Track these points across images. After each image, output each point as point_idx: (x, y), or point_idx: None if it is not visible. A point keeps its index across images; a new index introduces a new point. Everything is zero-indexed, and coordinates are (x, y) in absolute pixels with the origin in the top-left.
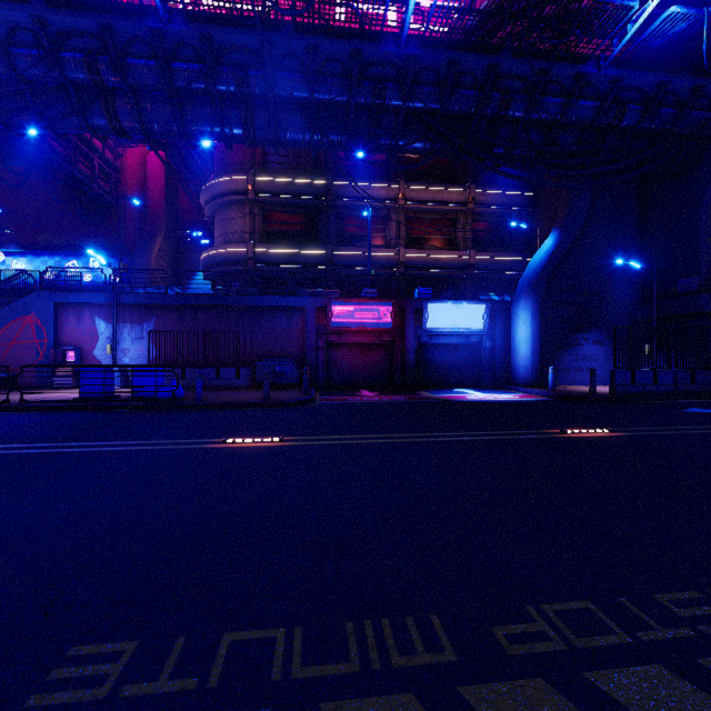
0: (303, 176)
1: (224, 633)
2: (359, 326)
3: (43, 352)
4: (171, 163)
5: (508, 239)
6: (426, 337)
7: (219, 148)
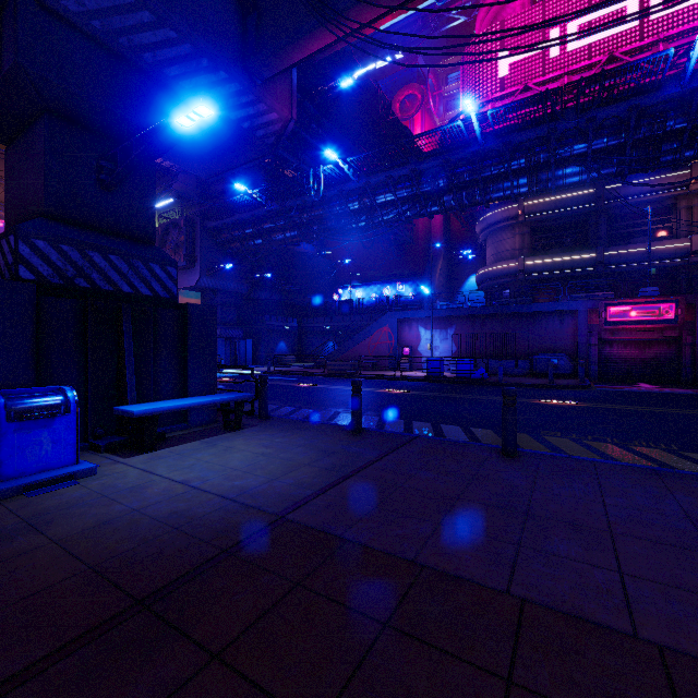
0: (571, 190)
1: (587, 436)
2: (636, 323)
3: (392, 349)
4: None
5: None
6: None
7: None
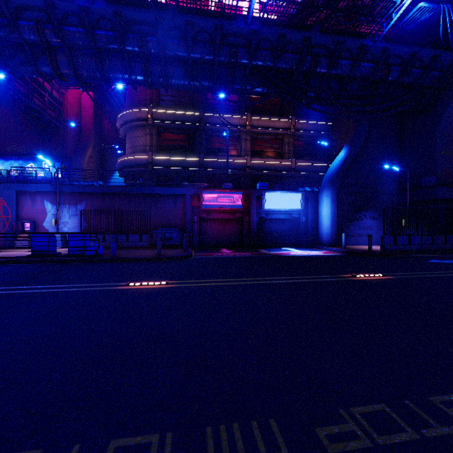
0: (184, 109)
1: (111, 440)
2: (220, 207)
3: (8, 224)
4: (98, 100)
5: (316, 152)
6: (264, 214)
7: (129, 90)
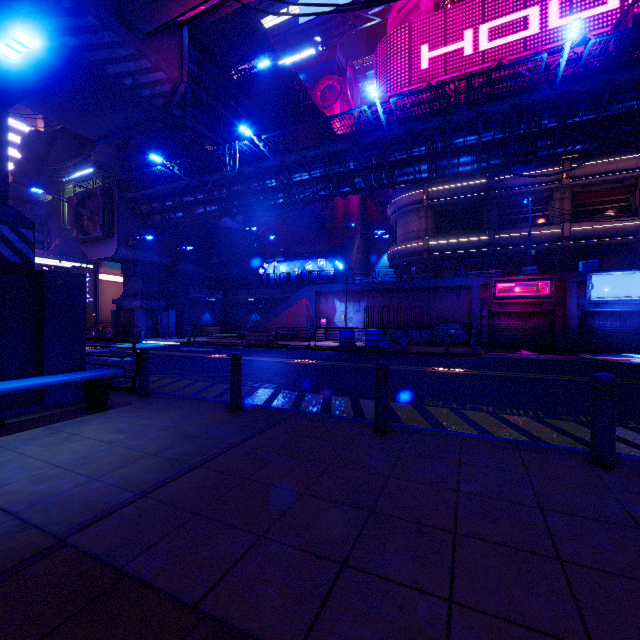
0: (468, 179)
1: (466, 404)
2: (519, 298)
3: (310, 320)
4: None
5: None
6: (590, 305)
7: None
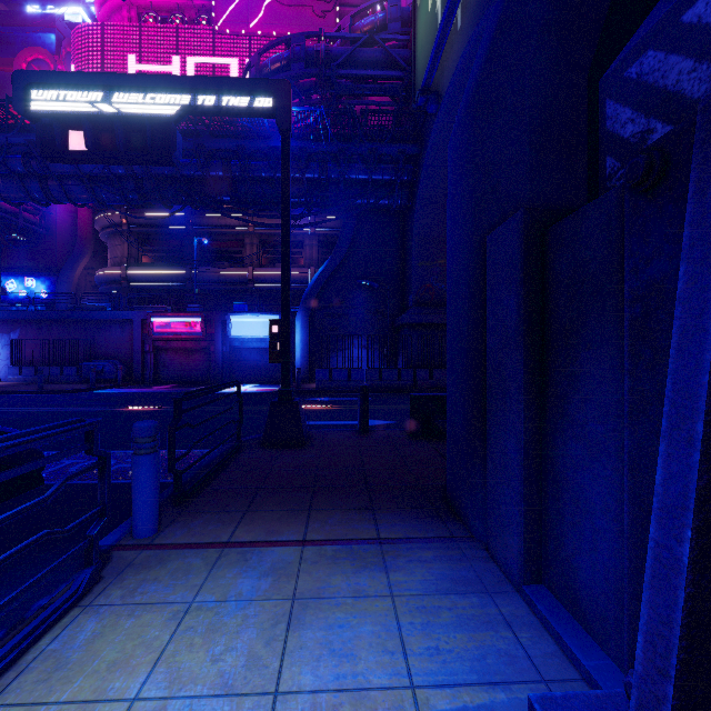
0: (168, 210)
1: None
2: (176, 334)
3: None
4: None
5: None
6: (237, 342)
7: None
